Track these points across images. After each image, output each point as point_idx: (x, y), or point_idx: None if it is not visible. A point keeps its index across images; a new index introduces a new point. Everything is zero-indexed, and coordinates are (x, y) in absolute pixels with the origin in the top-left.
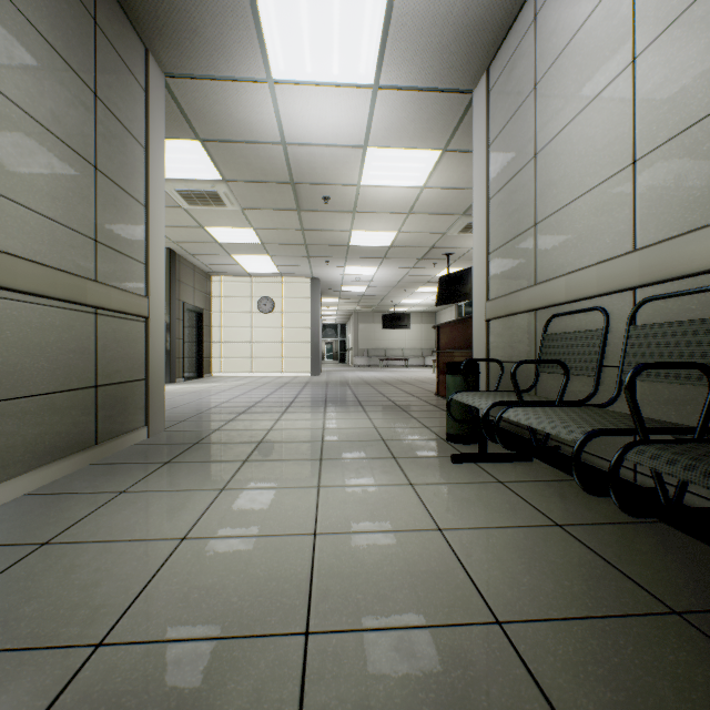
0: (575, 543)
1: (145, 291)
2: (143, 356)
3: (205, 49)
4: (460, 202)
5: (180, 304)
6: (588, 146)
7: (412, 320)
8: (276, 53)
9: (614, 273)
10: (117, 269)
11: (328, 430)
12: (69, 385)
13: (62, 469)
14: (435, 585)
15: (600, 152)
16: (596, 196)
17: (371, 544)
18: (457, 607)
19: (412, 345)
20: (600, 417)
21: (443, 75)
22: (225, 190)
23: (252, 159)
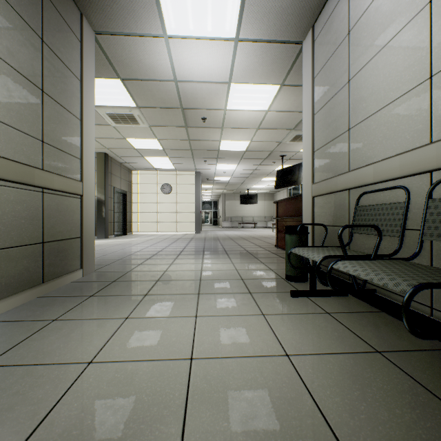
0: (395, 369)
1: (81, 177)
2: (79, 221)
3: (121, 13)
4: (292, 121)
5: (111, 188)
6: (391, 70)
7: (259, 198)
8: (169, 16)
9: (414, 160)
10: (59, 161)
11: (205, 272)
12: (21, 242)
13: (15, 302)
14: (288, 412)
15: (402, 73)
16: (398, 105)
17: (234, 369)
18: (309, 438)
19: (259, 214)
20: (415, 270)
21: (282, 31)
22: (138, 113)
23: (155, 92)
